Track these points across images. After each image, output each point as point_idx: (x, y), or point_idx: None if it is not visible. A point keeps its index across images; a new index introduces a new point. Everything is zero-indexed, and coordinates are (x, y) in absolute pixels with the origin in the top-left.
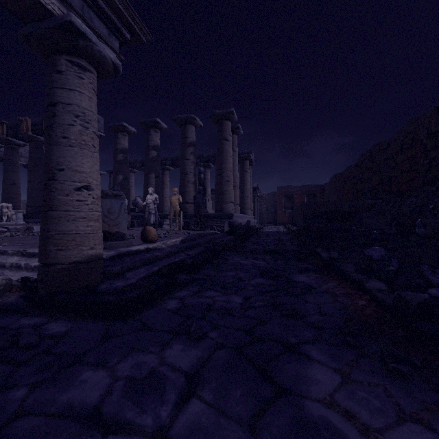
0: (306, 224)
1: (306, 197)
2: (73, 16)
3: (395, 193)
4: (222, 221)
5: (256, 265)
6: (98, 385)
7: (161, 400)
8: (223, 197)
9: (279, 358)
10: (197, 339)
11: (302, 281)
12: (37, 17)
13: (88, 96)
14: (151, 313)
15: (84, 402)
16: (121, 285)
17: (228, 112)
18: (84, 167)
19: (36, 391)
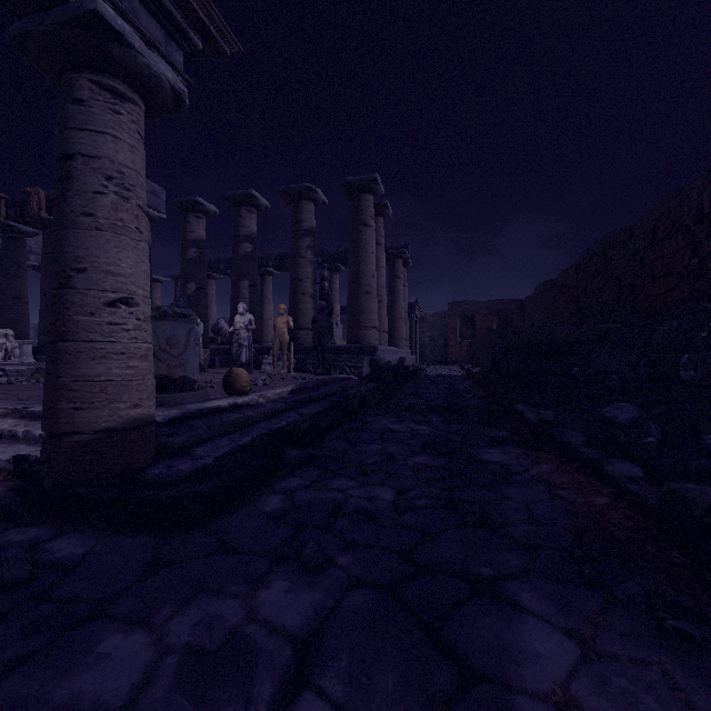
0: (496, 364)
1: (495, 320)
2: (99, 3)
3: (642, 312)
4: (359, 358)
5: (416, 433)
6: (130, 663)
7: (246, 696)
8: (360, 319)
9: (463, 607)
10: (315, 569)
11: (495, 461)
12: (38, 4)
13: (129, 144)
14: (235, 519)
15: (101, 702)
16: (186, 469)
17: (369, 179)
18: (121, 265)
19: (14, 676)
